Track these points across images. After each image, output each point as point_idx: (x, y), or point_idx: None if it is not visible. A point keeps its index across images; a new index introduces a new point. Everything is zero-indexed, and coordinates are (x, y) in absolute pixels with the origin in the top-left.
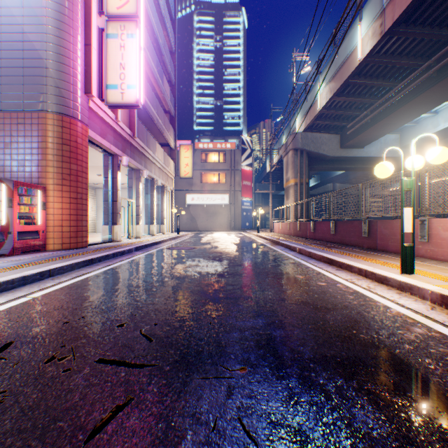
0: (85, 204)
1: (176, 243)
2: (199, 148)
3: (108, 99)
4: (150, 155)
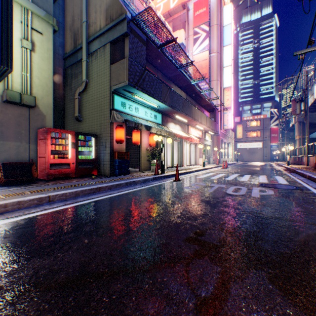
0: (219, 153)
1: (239, 164)
2: (244, 120)
3: (223, 128)
4: (227, 135)
